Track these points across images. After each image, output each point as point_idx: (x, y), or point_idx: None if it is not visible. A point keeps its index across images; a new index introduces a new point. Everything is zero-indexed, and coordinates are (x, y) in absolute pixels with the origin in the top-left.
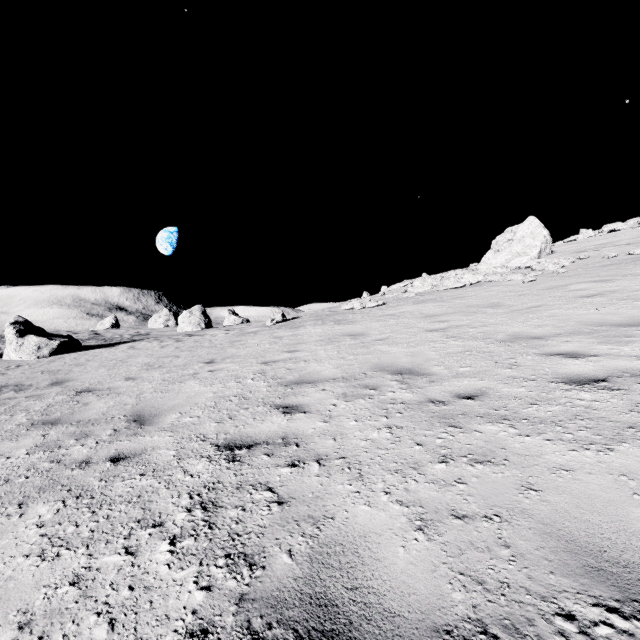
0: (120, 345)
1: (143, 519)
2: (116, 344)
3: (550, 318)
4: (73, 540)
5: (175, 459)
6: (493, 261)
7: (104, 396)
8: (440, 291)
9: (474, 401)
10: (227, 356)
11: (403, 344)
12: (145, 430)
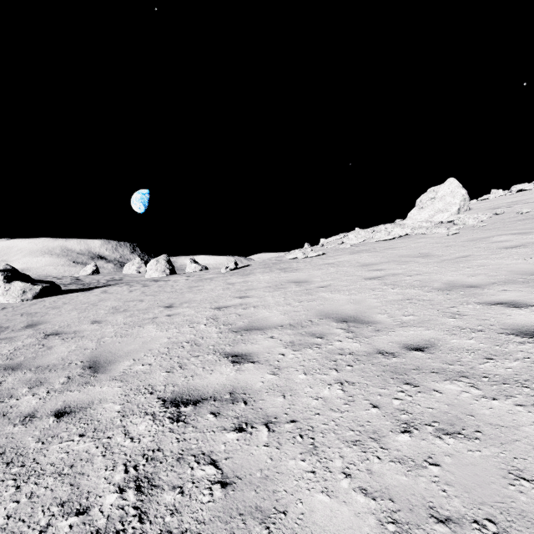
0: (95, 289)
1: (68, 501)
2: (92, 288)
3: (481, 267)
4: None
5: (119, 416)
6: (418, 217)
7: (68, 340)
8: (373, 243)
9: (425, 353)
10: (185, 301)
11: (345, 291)
12: (97, 379)
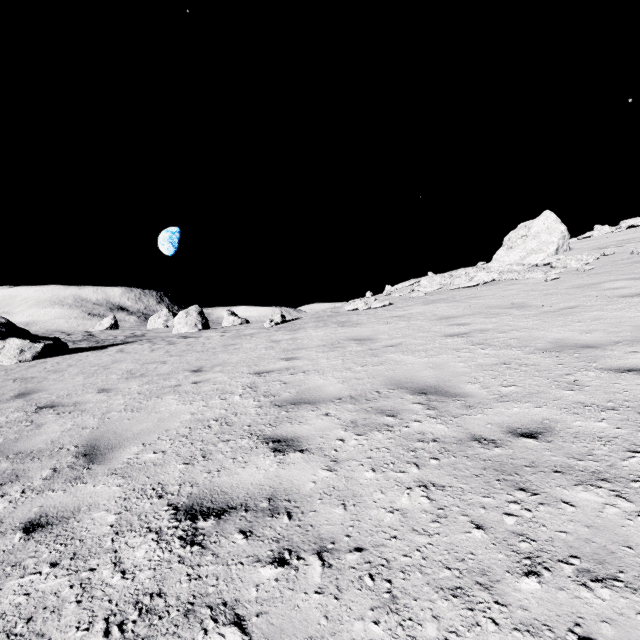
0: (110, 348)
1: None
2: (106, 346)
3: (596, 321)
4: None
5: (111, 533)
6: (506, 258)
7: (65, 415)
8: (451, 290)
9: (539, 442)
10: (217, 363)
11: (420, 352)
12: (91, 472)
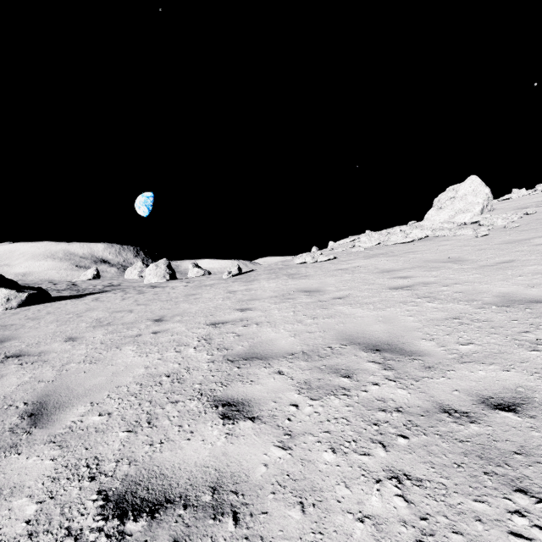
0: (87, 296)
1: None
2: (85, 295)
3: (537, 275)
4: None
5: (23, 534)
6: (436, 217)
7: (27, 365)
8: (389, 246)
9: (521, 417)
10: (178, 313)
11: (368, 305)
12: (29, 438)
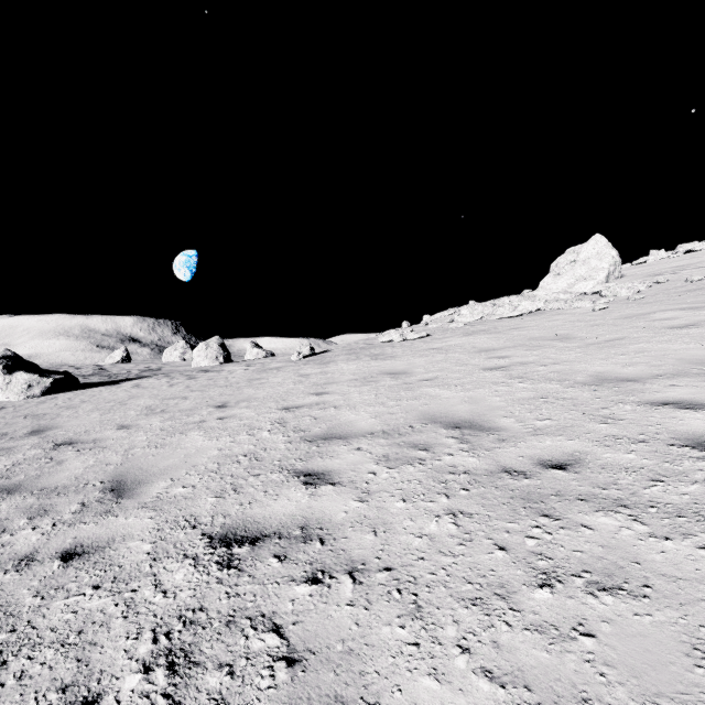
0: (124, 383)
1: (72, 684)
2: (120, 381)
3: (640, 354)
4: None
5: (148, 559)
6: (553, 286)
7: (85, 451)
8: (493, 321)
9: (567, 473)
10: (243, 398)
11: (457, 386)
12: (121, 506)
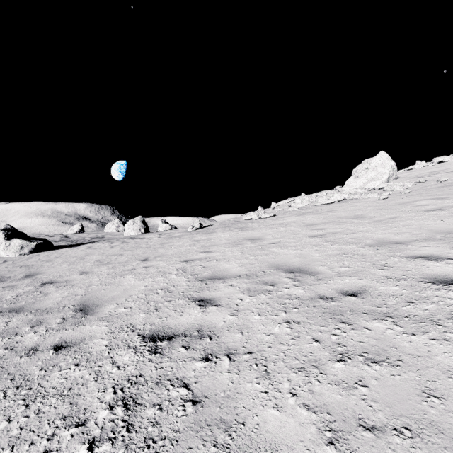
0: (81, 245)
1: (69, 416)
2: (79, 245)
3: (406, 227)
4: (1, 439)
5: (107, 349)
6: (354, 184)
7: (61, 287)
8: (316, 206)
9: (357, 298)
10: (158, 255)
11: (292, 247)
12: (87, 319)
